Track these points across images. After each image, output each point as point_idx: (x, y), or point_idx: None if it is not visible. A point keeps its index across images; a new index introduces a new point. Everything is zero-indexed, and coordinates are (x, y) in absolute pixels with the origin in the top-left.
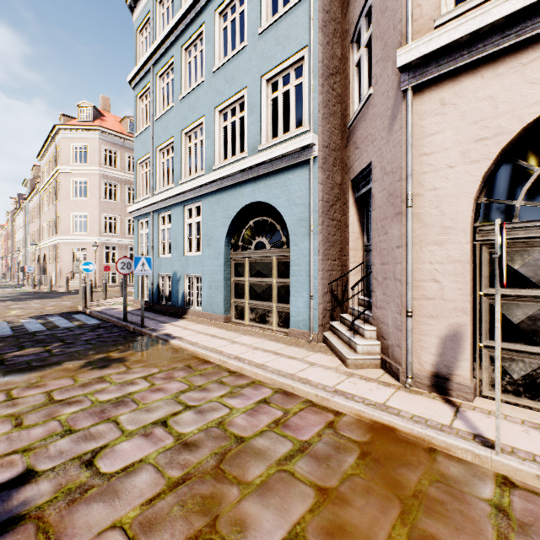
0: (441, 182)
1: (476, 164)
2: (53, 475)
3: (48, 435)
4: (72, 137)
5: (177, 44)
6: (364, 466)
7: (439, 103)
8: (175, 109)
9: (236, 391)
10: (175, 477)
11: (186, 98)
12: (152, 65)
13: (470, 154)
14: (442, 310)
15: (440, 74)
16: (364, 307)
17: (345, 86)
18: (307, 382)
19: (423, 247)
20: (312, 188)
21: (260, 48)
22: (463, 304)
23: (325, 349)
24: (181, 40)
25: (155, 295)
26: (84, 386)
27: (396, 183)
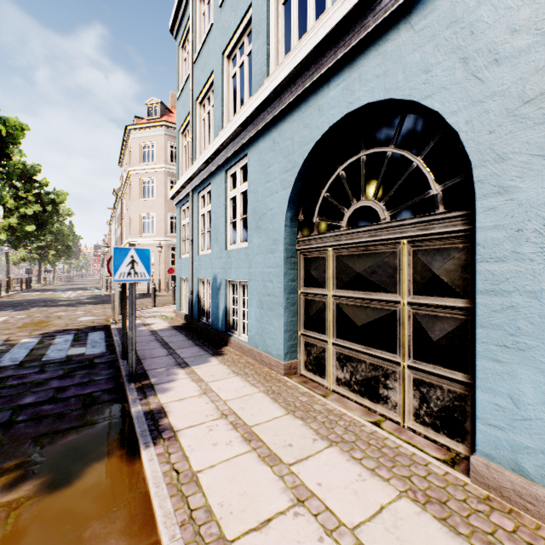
0: None
1: None
2: None
3: None
4: (141, 137)
5: None
6: None
7: None
8: (215, 26)
9: None
10: None
11: None
12: None
13: None
14: None
15: None
16: None
17: None
18: None
19: None
20: None
21: None
22: None
23: None
24: None
25: (194, 308)
26: None
27: None
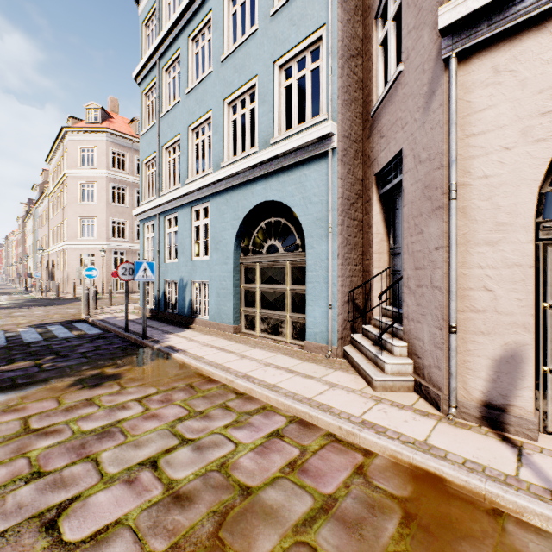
0: (494, 168)
1: (542, 143)
2: (1, 544)
3: (10, 480)
4: (80, 140)
5: (184, 34)
6: (409, 538)
7: (491, 71)
8: (182, 104)
9: (243, 420)
10: (159, 551)
11: (193, 91)
12: (158, 58)
13: (533, 132)
14: (496, 325)
15: (493, 34)
16: (391, 318)
17: (368, 69)
18: (328, 410)
19: (471, 248)
20: (331, 184)
21: (272, 31)
22: (524, 318)
23: (346, 366)
24: (188, 30)
25: (161, 303)
26: (68, 411)
27: (434, 172)
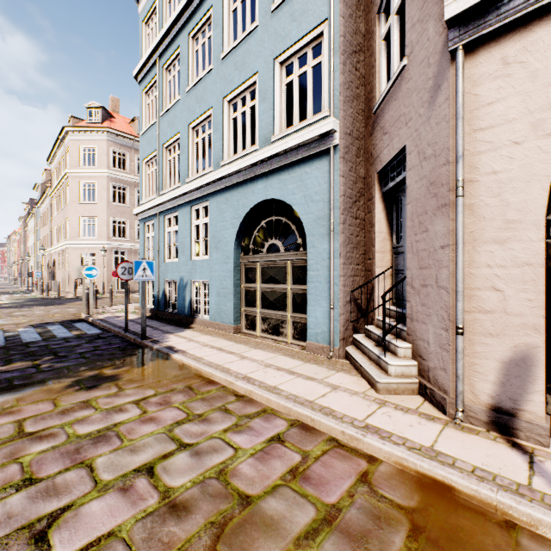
0: (503, 163)
1: None
2: None
3: (1, 487)
4: (81, 140)
5: (184, 32)
6: None
7: (500, 62)
8: (182, 102)
9: (243, 424)
10: None
11: (193, 89)
12: (158, 57)
13: (545, 125)
14: (505, 326)
15: (502, 25)
16: (394, 319)
17: (370, 65)
18: (330, 413)
19: (479, 247)
20: (333, 181)
21: (273, 27)
22: (535, 319)
23: (348, 368)
24: (188, 28)
25: (161, 302)
26: (64, 414)
27: (440, 168)
